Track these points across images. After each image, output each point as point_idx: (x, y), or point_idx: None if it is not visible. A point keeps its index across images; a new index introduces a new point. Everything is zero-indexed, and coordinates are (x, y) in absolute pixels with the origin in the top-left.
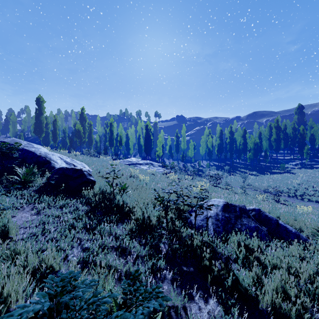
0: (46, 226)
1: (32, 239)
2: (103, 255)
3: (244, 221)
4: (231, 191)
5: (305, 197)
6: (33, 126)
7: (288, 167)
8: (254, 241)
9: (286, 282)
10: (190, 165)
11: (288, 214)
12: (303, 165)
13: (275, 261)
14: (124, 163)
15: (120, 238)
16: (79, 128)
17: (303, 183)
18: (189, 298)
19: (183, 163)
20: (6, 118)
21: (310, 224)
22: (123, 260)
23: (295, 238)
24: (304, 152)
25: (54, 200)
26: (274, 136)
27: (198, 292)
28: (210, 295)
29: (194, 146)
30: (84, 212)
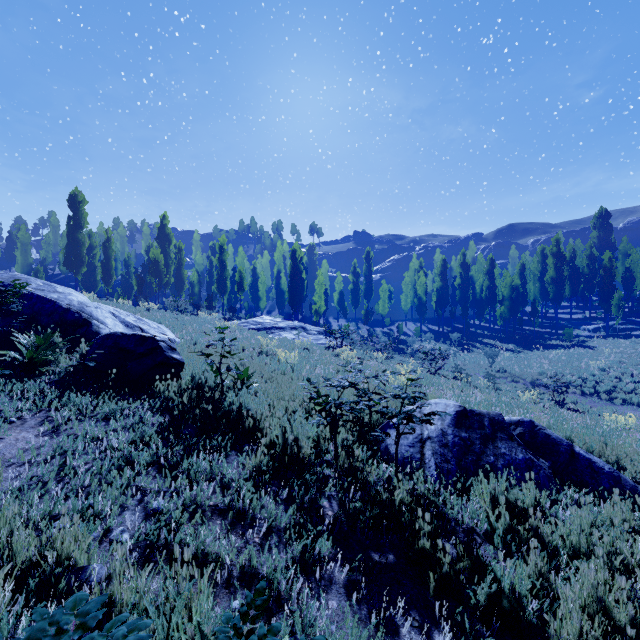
0: (67, 461)
1: (33, 491)
2: (193, 529)
3: (502, 447)
4: (465, 383)
5: (617, 395)
6: (63, 252)
7: (580, 335)
8: (527, 492)
9: (606, 590)
10: (382, 332)
11: (590, 431)
12: (611, 330)
13: (577, 539)
14: (247, 327)
15: (231, 488)
16: (158, 256)
17: (611, 368)
18: (388, 630)
19: (367, 327)
20: (9, 236)
21: (636, 453)
22: (237, 539)
23: (612, 483)
24: (613, 304)
25: (92, 402)
26: (552, 273)
27: (408, 615)
28: (435, 622)
29: (390, 292)
30: (157, 429)
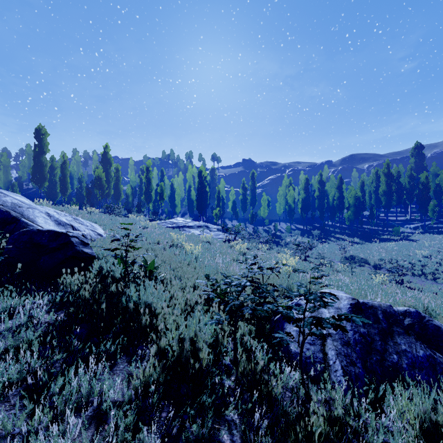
0: None
1: None
2: None
3: (402, 342)
4: (329, 268)
5: (439, 276)
6: (31, 171)
7: (404, 232)
8: None
9: None
10: (263, 229)
11: None
12: (426, 228)
13: None
14: (165, 226)
15: (97, 438)
16: (101, 174)
17: (432, 255)
18: None
19: (252, 226)
20: None
21: None
22: None
23: None
24: (429, 209)
25: None
26: (384, 187)
27: None
28: None
29: (268, 202)
30: (47, 330)
